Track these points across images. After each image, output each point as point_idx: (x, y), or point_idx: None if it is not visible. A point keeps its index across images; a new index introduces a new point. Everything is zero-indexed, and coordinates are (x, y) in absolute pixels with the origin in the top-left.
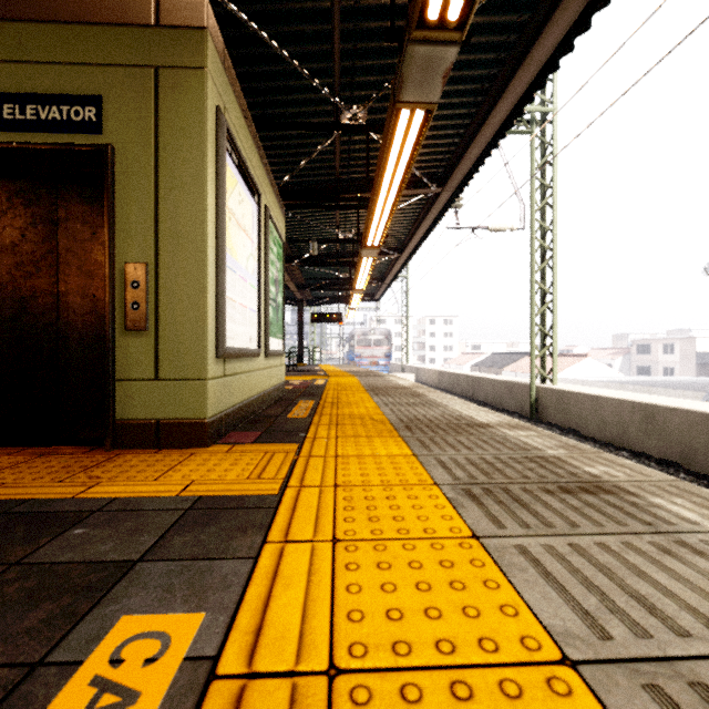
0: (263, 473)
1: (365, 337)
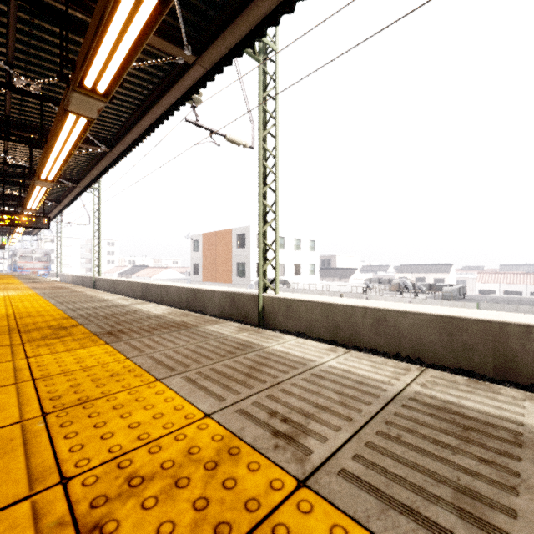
0: None
1: (27, 255)
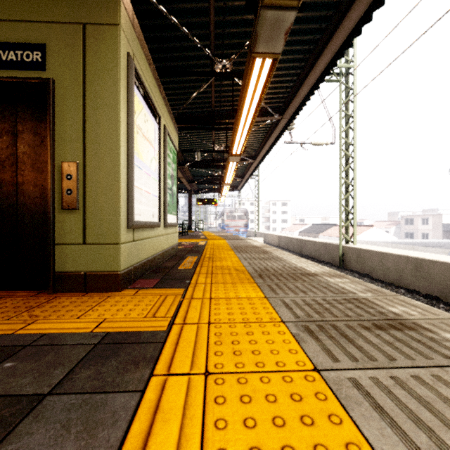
0: (157, 312)
1: (231, 214)
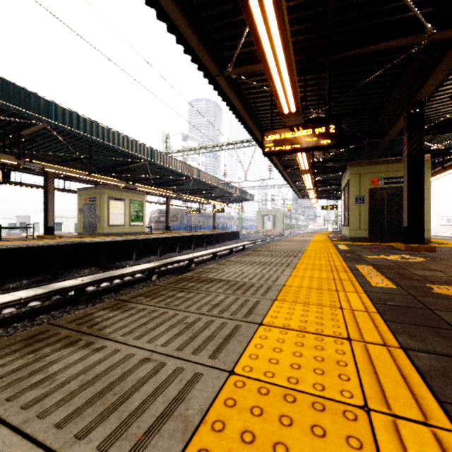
0: None
1: None
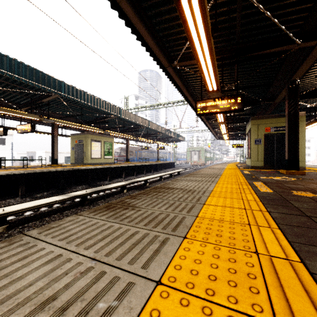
0: None
1: None
